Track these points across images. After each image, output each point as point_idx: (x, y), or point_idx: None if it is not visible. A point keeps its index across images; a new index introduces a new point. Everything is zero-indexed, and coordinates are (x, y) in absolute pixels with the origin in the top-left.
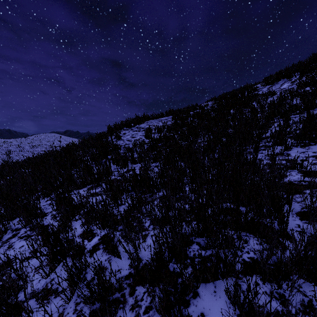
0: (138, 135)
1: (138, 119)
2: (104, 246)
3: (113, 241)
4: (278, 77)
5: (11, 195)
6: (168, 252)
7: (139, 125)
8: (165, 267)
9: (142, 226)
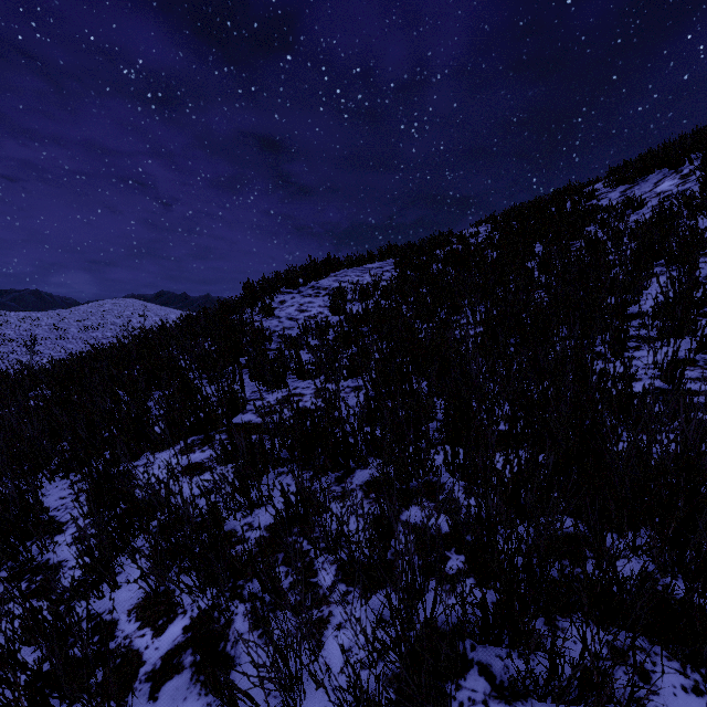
0: (314, 307)
1: (316, 268)
2: (197, 660)
3: (224, 639)
4: (648, 164)
5: None
6: None
7: (317, 282)
8: None
9: (314, 587)
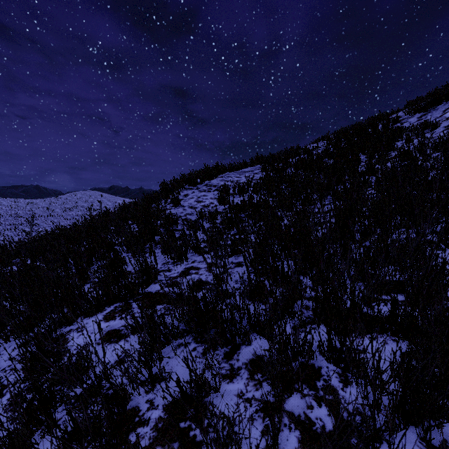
0: (207, 199)
1: (208, 172)
2: None
3: None
4: (437, 98)
5: None
6: None
7: (209, 181)
8: None
9: None
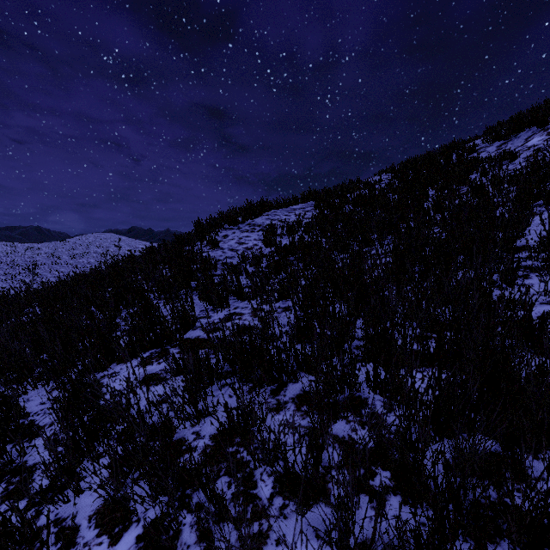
0: (250, 240)
1: (252, 209)
2: None
3: None
4: (519, 124)
5: None
6: None
7: (253, 220)
8: None
9: (254, 498)
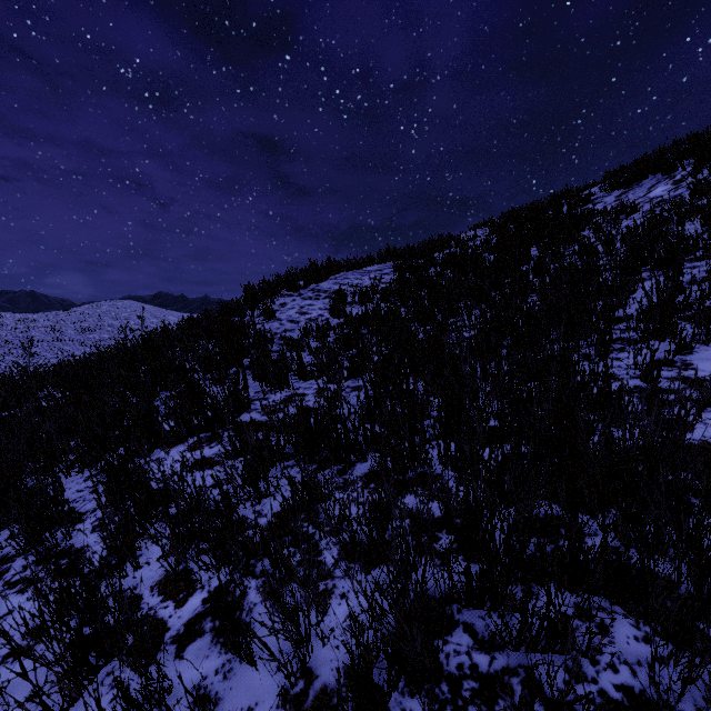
0: (314, 309)
1: (316, 271)
2: (217, 625)
3: (240, 608)
4: (642, 170)
5: (2, 465)
6: (386, 668)
7: (317, 285)
8: (379, 706)
9: (319, 564)
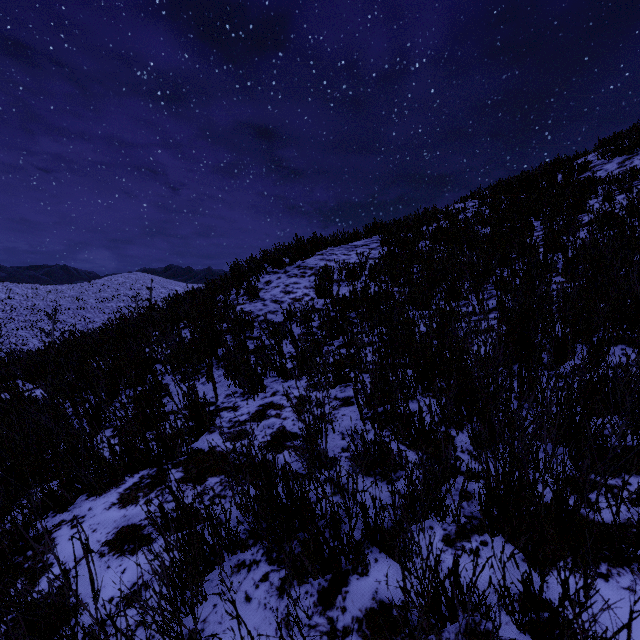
0: (300, 288)
1: (302, 247)
2: None
3: None
4: None
5: None
6: None
7: (303, 261)
8: None
9: None
